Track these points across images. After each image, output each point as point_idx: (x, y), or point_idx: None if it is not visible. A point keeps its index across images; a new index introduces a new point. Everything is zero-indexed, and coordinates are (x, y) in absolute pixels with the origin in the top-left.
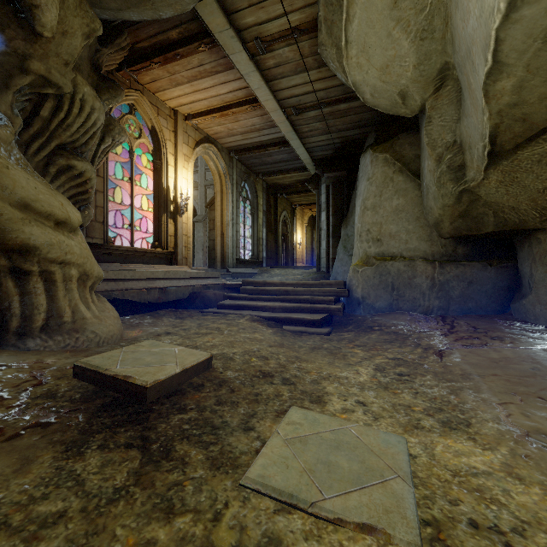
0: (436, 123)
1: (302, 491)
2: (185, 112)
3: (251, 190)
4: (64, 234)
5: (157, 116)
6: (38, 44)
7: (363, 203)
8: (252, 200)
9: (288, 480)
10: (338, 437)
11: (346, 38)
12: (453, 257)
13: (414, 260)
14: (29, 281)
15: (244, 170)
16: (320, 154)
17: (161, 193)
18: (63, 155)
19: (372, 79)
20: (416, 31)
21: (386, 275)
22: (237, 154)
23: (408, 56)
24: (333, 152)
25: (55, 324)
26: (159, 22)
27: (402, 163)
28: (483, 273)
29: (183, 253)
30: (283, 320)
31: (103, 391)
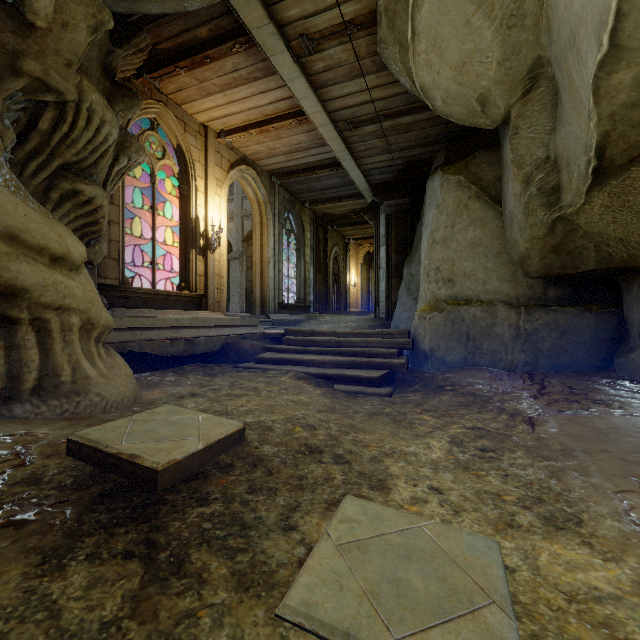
0: (524, 135)
1: (361, 628)
2: (218, 128)
3: (296, 221)
4: (62, 273)
5: (184, 133)
6: (31, 38)
7: (431, 236)
8: (298, 233)
9: (342, 610)
10: (409, 540)
11: (413, 28)
12: (542, 301)
13: (495, 304)
14: (17, 332)
15: (288, 198)
16: (378, 178)
17: (188, 225)
18: (67, 177)
19: (444, 81)
20: (502, 17)
21: (460, 323)
22: (279, 178)
23: (491, 50)
24: (394, 175)
25: (50, 385)
26: (184, 17)
27: (480, 187)
28: (579, 320)
29: (215, 296)
30: (334, 377)
31: (103, 473)
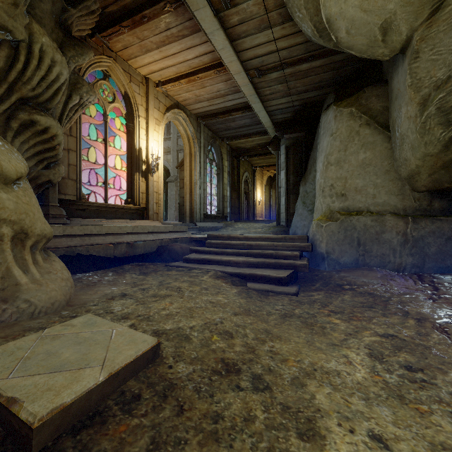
0: (425, 58)
1: None
2: (156, 79)
3: (217, 153)
4: None
5: (130, 82)
6: None
7: (326, 159)
8: (218, 162)
9: None
10: None
11: None
12: (428, 212)
13: (383, 215)
14: None
15: (211, 135)
16: (279, 117)
17: (133, 154)
18: (25, 109)
19: (350, 10)
20: None
21: (351, 230)
22: (204, 119)
23: None
24: (292, 115)
25: None
26: None
27: (370, 116)
28: None
29: (154, 209)
30: (247, 276)
31: None
